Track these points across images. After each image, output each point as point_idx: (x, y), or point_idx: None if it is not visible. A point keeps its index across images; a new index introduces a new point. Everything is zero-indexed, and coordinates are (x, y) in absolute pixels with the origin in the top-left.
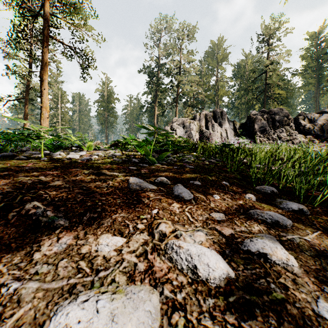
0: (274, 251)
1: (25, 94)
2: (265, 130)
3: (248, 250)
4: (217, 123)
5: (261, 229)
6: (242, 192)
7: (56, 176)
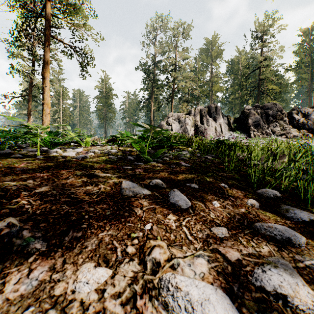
0: (295, 291)
1: (28, 91)
2: (259, 125)
3: (262, 287)
4: (212, 118)
5: (271, 251)
6: (243, 197)
7: (46, 179)
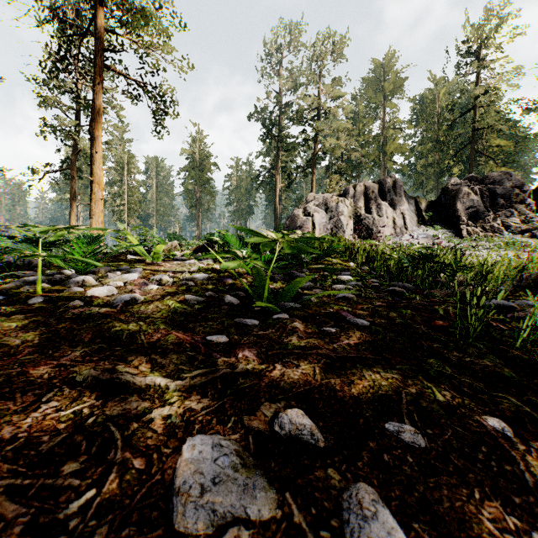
0: None
1: (72, 162)
2: (477, 214)
3: None
4: (386, 201)
5: None
6: None
7: None
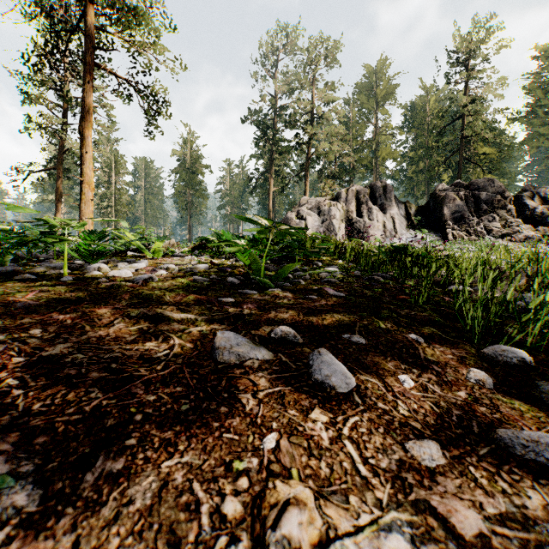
0: None
1: (57, 161)
2: (463, 218)
3: None
4: (377, 205)
5: (548, 504)
6: (458, 364)
7: (68, 326)
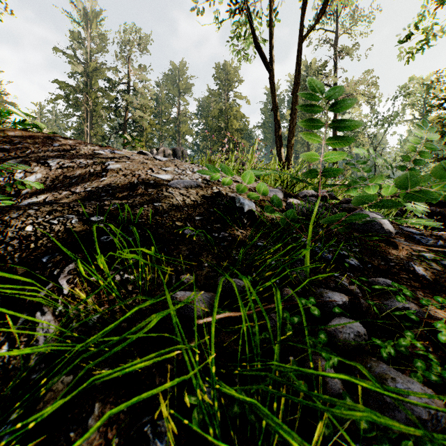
0: None
1: None
2: None
3: None
4: None
5: None
6: None
7: None
